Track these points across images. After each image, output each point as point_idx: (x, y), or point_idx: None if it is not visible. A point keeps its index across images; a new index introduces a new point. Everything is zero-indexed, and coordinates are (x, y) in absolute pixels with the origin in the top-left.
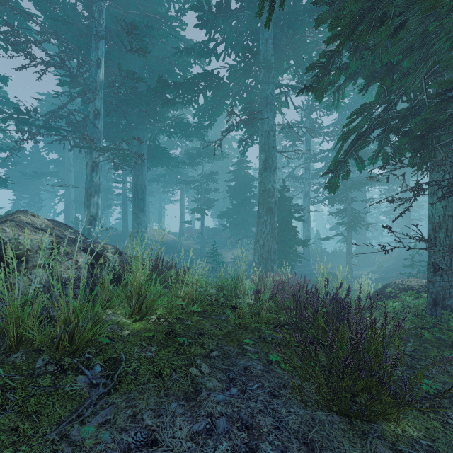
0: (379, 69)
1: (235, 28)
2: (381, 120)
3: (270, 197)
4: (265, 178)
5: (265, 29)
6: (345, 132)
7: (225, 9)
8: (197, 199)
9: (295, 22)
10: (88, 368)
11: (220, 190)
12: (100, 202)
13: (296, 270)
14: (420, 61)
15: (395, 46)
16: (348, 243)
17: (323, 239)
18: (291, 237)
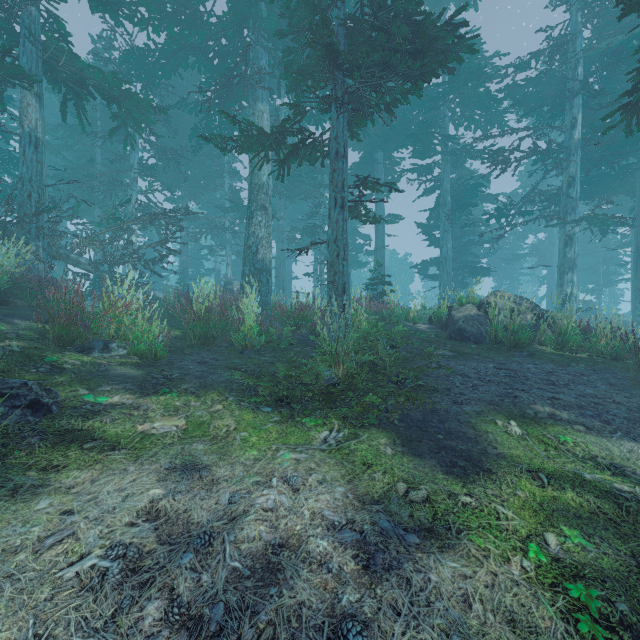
0: None
1: None
2: None
3: None
4: None
5: None
6: None
7: None
8: None
9: None
10: (521, 352)
11: None
12: (575, 278)
13: None
14: None
15: None
16: None
17: None
18: None
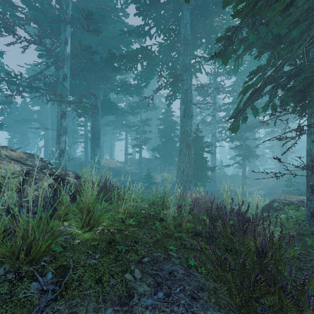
0: (270, 41)
1: (163, 16)
2: (271, 79)
3: (188, 136)
4: (184, 122)
5: (184, 16)
6: (244, 87)
7: (156, 2)
8: (136, 138)
9: (206, 11)
10: (42, 275)
11: (153, 132)
12: (67, 140)
13: (206, 187)
14: (304, 32)
15: (286, 19)
16: (243, 169)
17: (225, 166)
18: (203, 165)
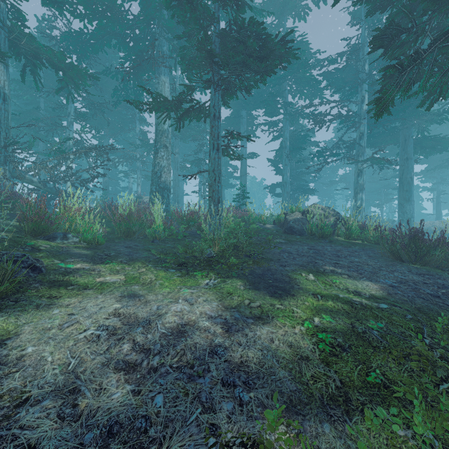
0: None
1: None
2: None
3: None
4: None
5: None
6: None
7: None
8: None
9: None
10: (325, 240)
11: None
12: (363, 197)
13: None
14: None
15: None
16: None
17: None
18: None
